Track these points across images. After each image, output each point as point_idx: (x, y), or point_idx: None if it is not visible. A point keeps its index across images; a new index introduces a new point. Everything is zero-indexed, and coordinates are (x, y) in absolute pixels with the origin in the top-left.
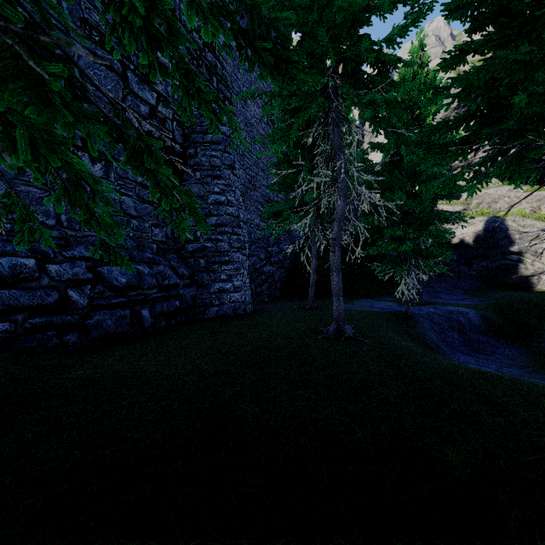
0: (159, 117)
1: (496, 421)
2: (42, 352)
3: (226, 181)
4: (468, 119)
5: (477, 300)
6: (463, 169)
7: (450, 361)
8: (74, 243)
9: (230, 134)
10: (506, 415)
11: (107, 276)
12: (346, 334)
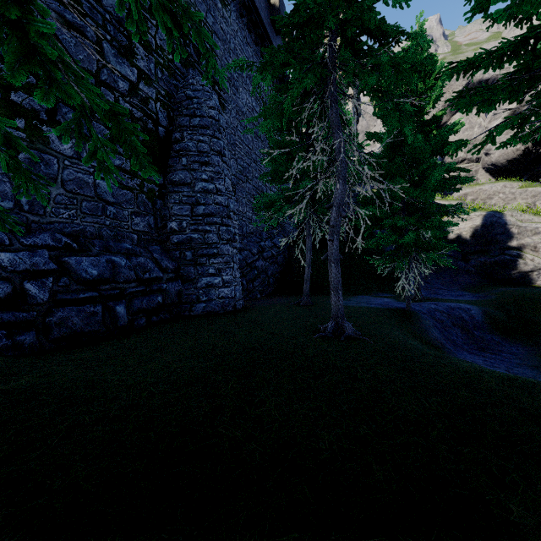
0: (141, 95)
1: None
2: None
3: (214, 168)
4: (519, 48)
5: (477, 296)
6: (507, 118)
7: (469, 364)
8: (37, 230)
9: (219, 119)
10: None
11: (75, 267)
12: (346, 332)
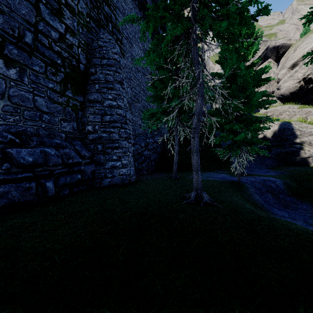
0: (67, 42)
1: None
2: None
3: (116, 92)
4: None
5: (277, 172)
6: None
7: (294, 225)
8: None
9: (120, 60)
10: None
11: (15, 155)
12: (203, 200)
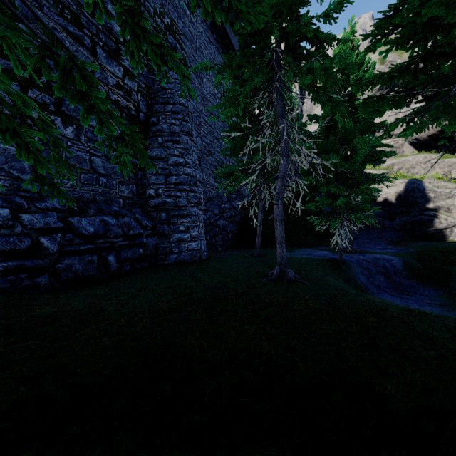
0: (125, 88)
1: (429, 354)
2: (13, 292)
3: (184, 146)
4: (403, 71)
5: (399, 249)
6: (397, 119)
7: (381, 300)
8: (47, 197)
9: (188, 105)
10: (438, 348)
11: (77, 225)
12: (288, 276)
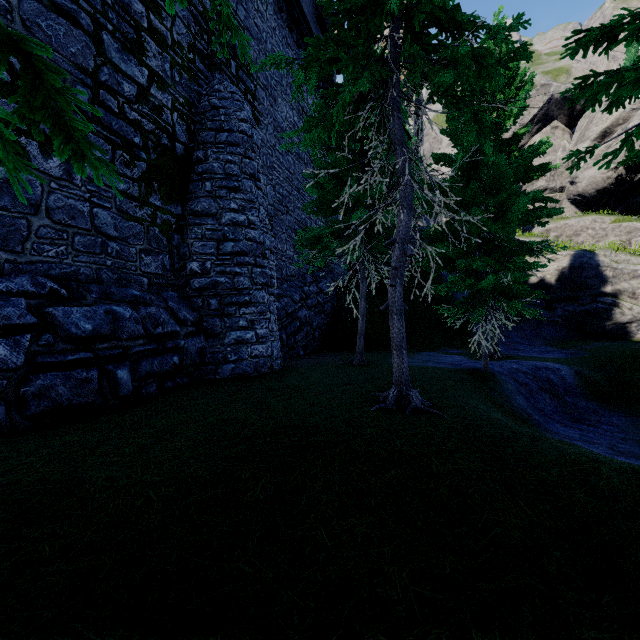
0: (152, 102)
1: None
2: None
3: (246, 196)
4: None
5: (565, 352)
6: None
7: (575, 448)
8: (13, 272)
9: (252, 134)
10: None
11: (62, 320)
12: (412, 403)
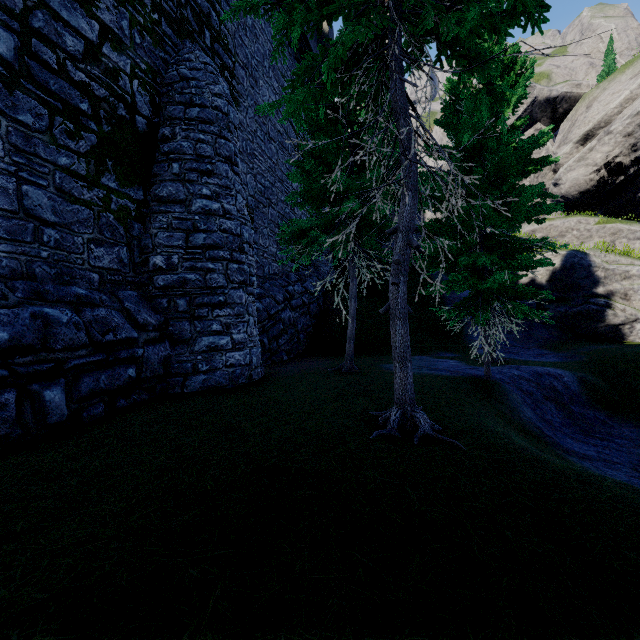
0: (105, 64)
1: None
2: None
3: (221, 181)
4: None
5: (562, 356)
6: None
7: None
8: None
9: (228, 112)
10: None
11: None
12: (419, 428)
